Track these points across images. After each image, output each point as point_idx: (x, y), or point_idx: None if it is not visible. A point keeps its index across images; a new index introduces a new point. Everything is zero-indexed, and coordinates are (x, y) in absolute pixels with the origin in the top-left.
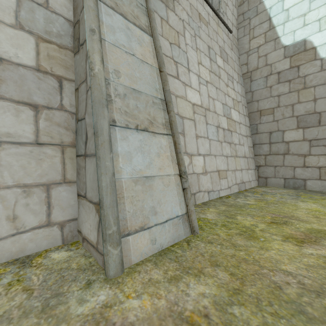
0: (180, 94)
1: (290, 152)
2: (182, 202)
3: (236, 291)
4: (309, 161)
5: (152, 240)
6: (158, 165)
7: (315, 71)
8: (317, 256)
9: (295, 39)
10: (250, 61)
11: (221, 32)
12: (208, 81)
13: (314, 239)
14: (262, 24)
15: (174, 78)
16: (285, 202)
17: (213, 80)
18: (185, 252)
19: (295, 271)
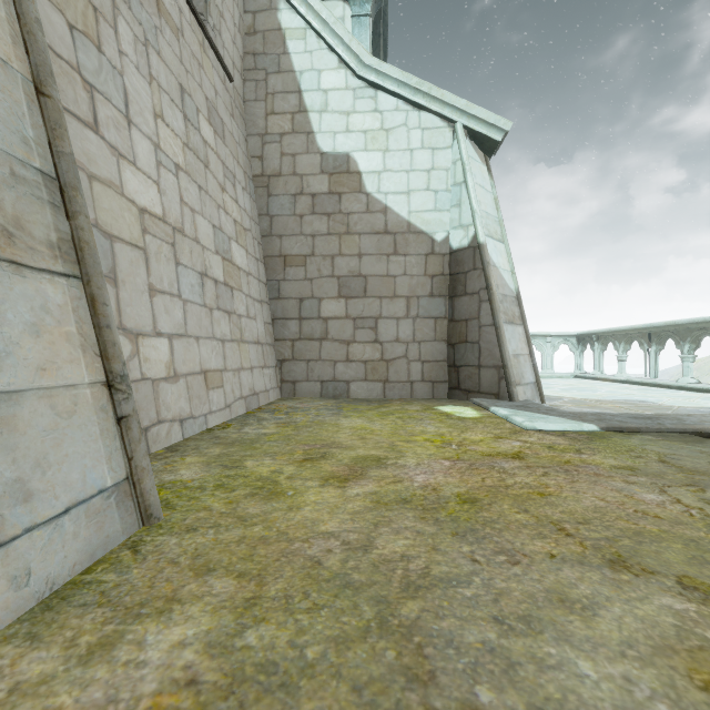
0: (104, 176)
1: (329, 335)
2: (115, 454)
3: (250, 603)
4: (354, 351)
5: (16, 576)
6: (34, 360)
7: (361, 209)
8: (363, 496)
9: (336, 148)
10: (267, 155)
11: (210, 69)
12: (180, 165)
13: (360, 471)
14: (287, 95)
15: (84, 125)
16: (323, 422)
17: (192, 168)
18: (127, 574)
19: (339, 527)
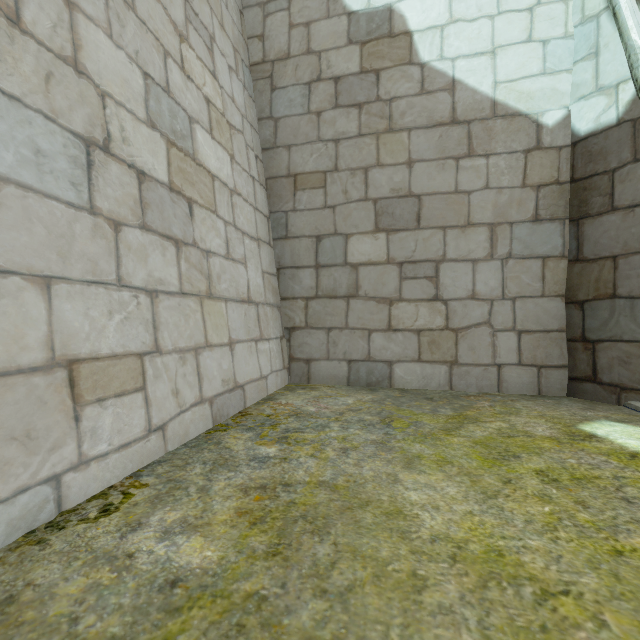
0: None
1: (360, 291)
2: None
3: None
4: (400, 315)
5: None
6: None
7: (411, 91)
8: None
9: (371, 1)
10: (270, 31)
11: None
12: None
13: None
14: None
15: None
16: (359, 490)
17: None
18: None
19: None
